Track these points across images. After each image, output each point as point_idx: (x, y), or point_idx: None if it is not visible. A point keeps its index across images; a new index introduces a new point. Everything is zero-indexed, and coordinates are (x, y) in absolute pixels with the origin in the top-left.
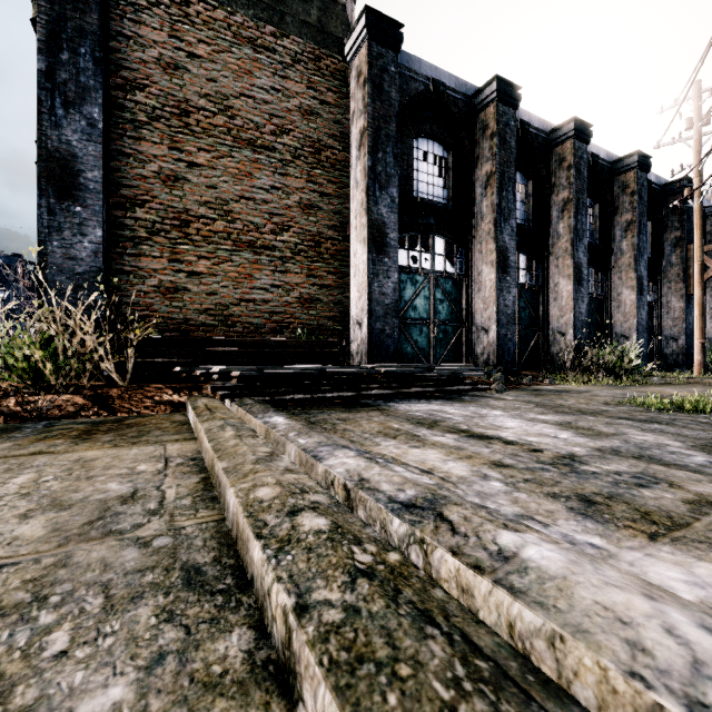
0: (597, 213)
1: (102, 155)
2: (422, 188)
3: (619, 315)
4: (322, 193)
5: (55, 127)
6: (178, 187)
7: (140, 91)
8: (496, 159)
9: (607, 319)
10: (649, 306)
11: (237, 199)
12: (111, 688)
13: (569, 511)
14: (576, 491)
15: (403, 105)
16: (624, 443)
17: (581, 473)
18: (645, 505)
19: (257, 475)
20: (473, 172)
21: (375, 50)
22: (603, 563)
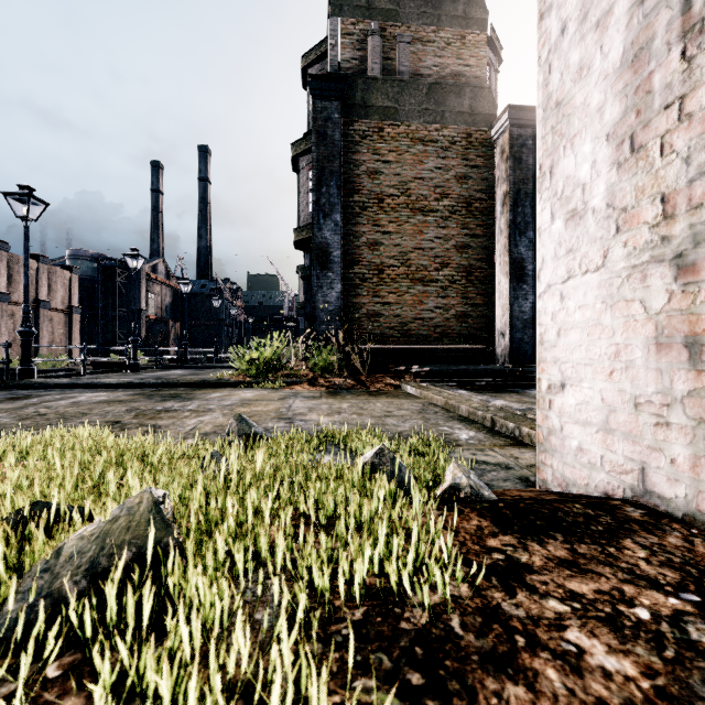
0: None
1: (341, 241)
2: None
3: None
4: (472, 235)
5: (319, 230)
6: (377, 249)
7: (356, 194)
8: None
9: None
10: None
11: (412, 251)
12: (458, 426)
13: None
14: None
15: None
16: None
17: None
18: None
19: (470, 402)
20: None
21: (515, 133)
22: None
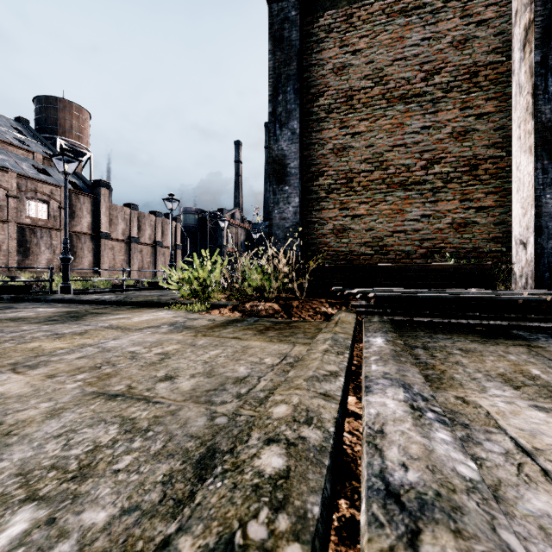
0: None
1: (298, 150)
2: None
3: None
4: (478, 114)
5: (276, 142)
6: (345, 155)
7: (321, 97)
8: None
9: None
10: None
11: (390, 149)
12: (103, 511)
13: None
14: None
15: None
16: None
17: None
18: None
19: (294, 391)
20: None
21: None
22: None
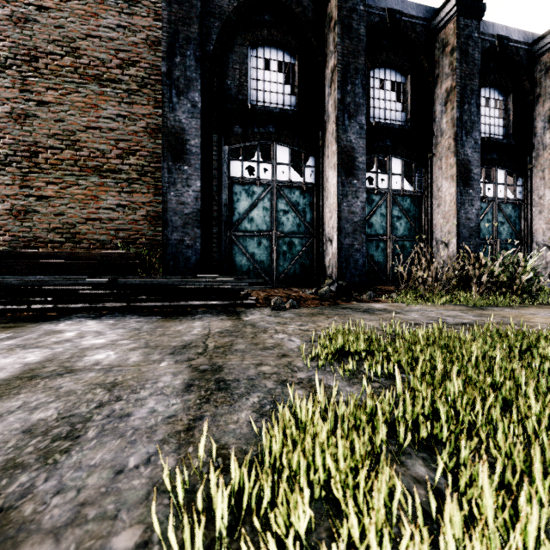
0: (511, 105)
1: None
2: (262, 97)
3: (540, 221)
4: None
5: None
6: (29, 123)
7: None
8: (337, 50)
9: (526, 228)
10: None
11: (84, 129)
12: None
13: None
14: None
15: (229, 11)
16: None
17: None
18: None
19: None
20: (323, 73)
21: None
22: None
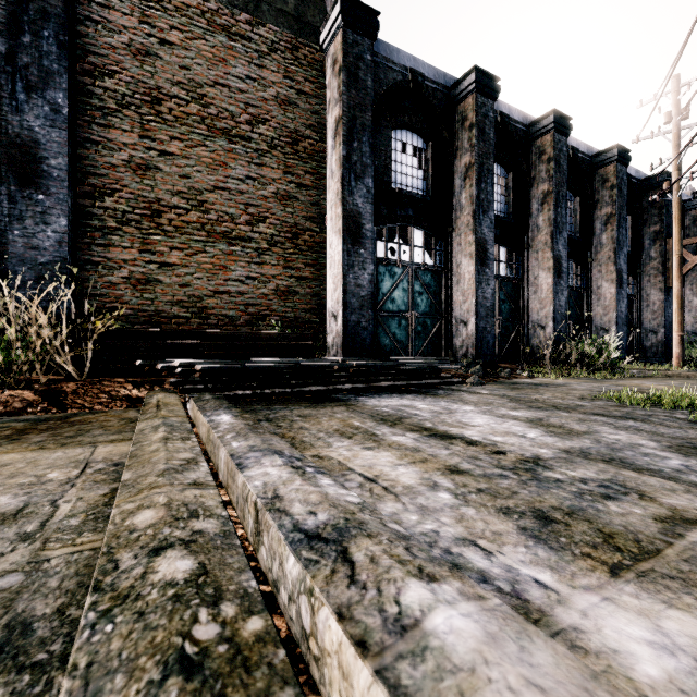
0: (578, 206)
1: (67, 141)
2: (400, 179)
3: (598, 308)
4: (299, 183)
5: (16, 112)
6: (149, 176)
7: (109, 78)
8: (475, 151)
9: (588, 312)
10: (628, 299)
11: (211, 189)
12: None
13: (520, 532)
14: (534, 504)
15: (380, 95)
16: (595, 443)
17: (543, 481)
18: (610, 524)
19: (152, 492)
20: (452, 164)
21: (350, 38)
22: (535, 635)
